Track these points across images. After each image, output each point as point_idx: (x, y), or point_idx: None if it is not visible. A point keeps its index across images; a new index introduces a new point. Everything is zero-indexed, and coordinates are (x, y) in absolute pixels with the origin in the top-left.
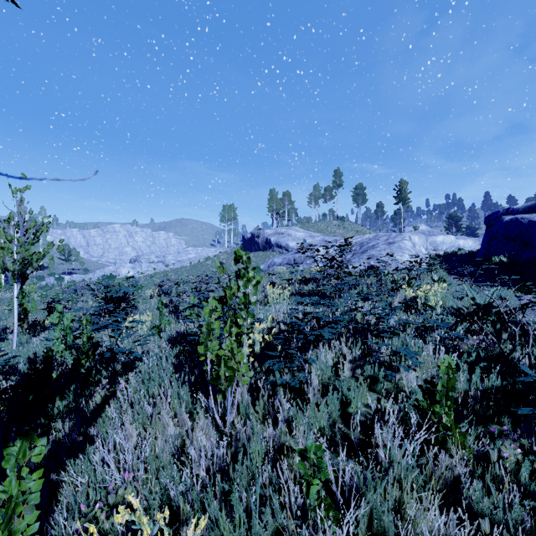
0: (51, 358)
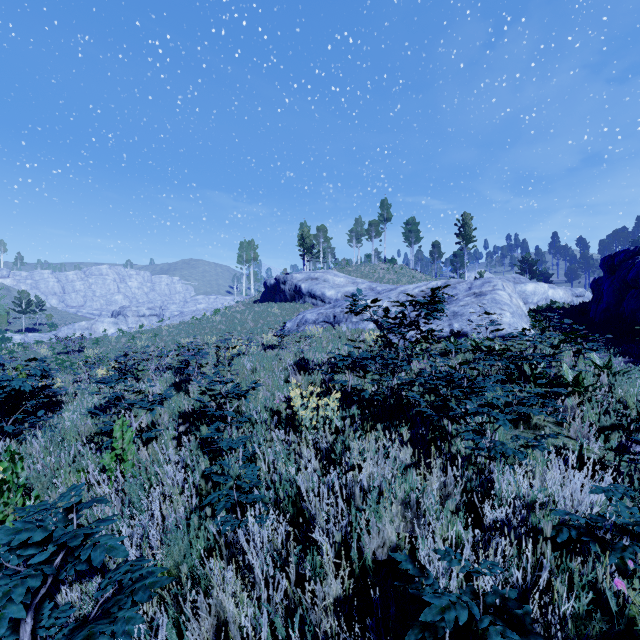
0: None
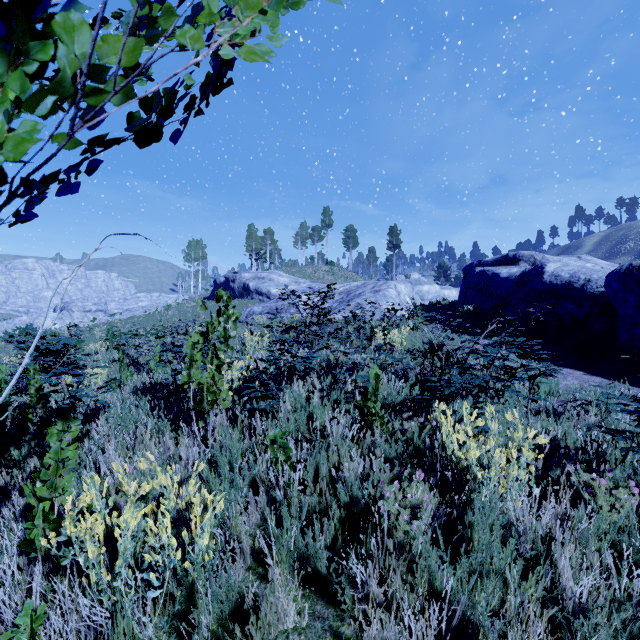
0: (5, 405)
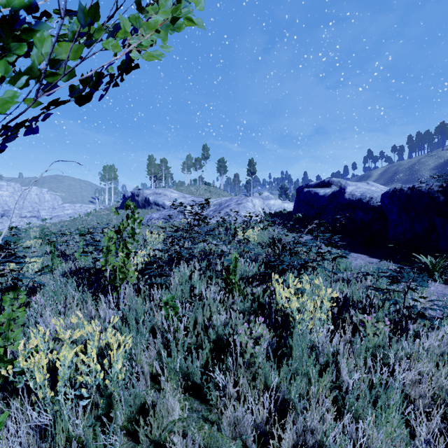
0: None
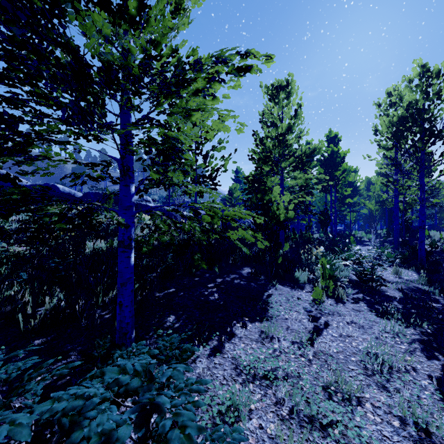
0: None
